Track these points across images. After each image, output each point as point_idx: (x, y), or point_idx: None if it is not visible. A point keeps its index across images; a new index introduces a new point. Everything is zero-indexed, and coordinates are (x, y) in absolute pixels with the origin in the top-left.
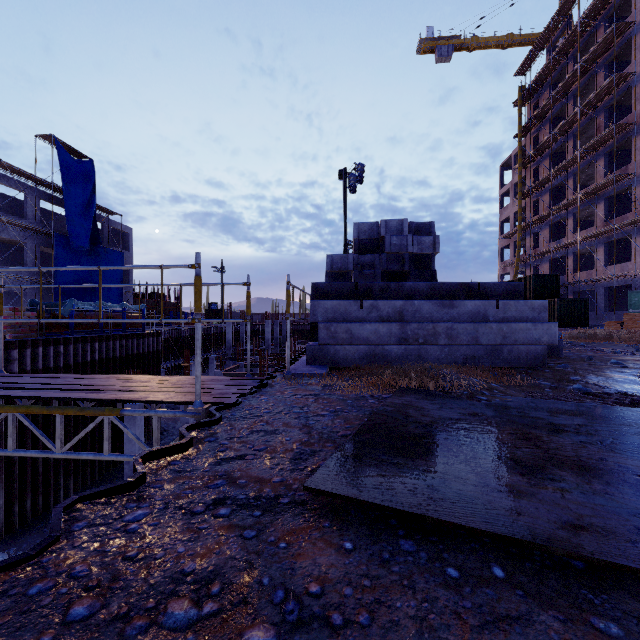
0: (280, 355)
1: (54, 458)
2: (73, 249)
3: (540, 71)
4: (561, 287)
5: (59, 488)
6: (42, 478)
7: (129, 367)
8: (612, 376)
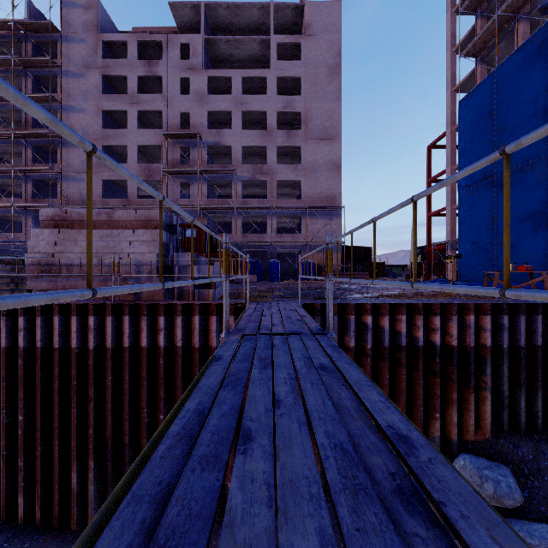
0: None
1: None
2: None
3: None
4: None
5: None
6: None
7: None
8: None
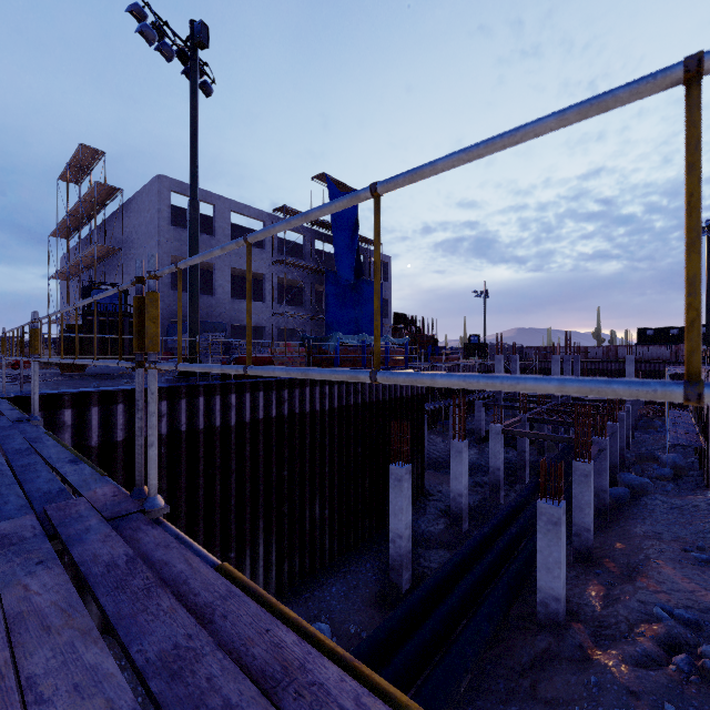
0: (578, 406)
1: (320, 514)
2: (340, 284)
3: None
4: None
5: (324, 550)
6: (309, 535)
7: (392, 413)
8: None
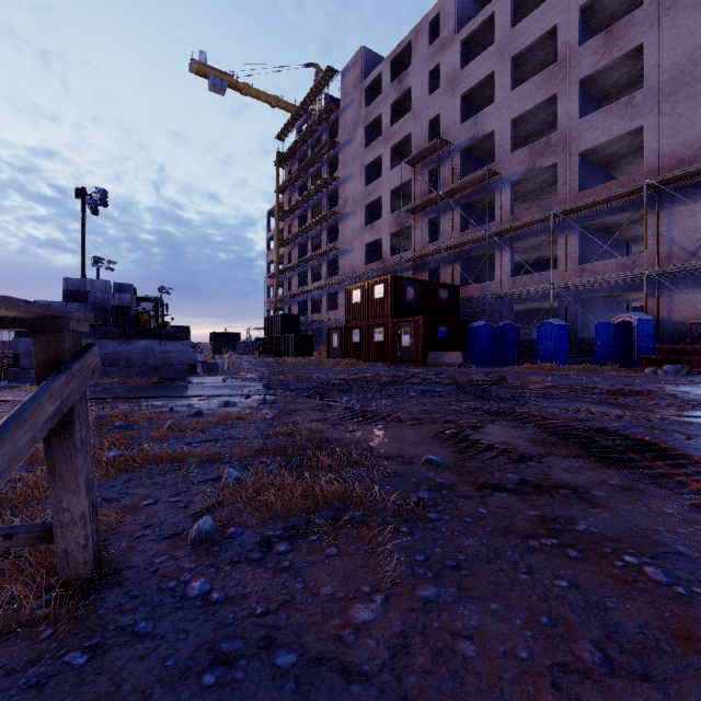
0: None
1: None
2: None
3: (291, 146)
4: (305, 324)
5: None
6: None
7: None
8: (210, 378)
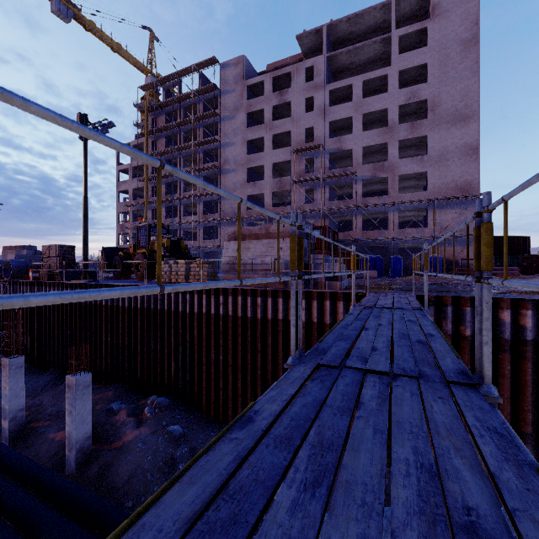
0: None
1: None
2: None
3: (163, 101)
4: None
5: None
6: None
7: None
8: None
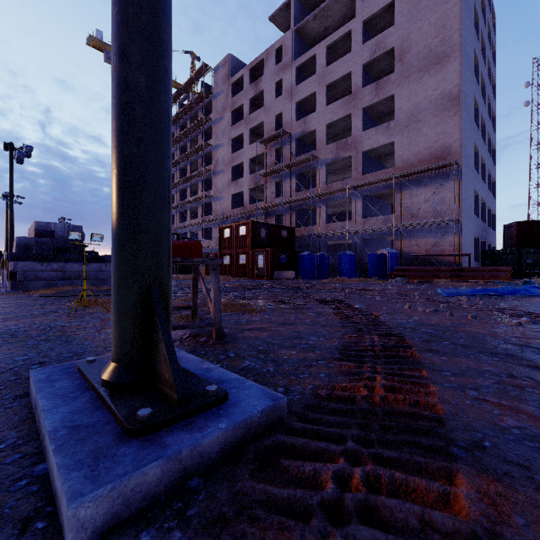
0: None
1: None
2: None
3: (174, 116)
4: None
5: None
6: None
7: None
8: None
